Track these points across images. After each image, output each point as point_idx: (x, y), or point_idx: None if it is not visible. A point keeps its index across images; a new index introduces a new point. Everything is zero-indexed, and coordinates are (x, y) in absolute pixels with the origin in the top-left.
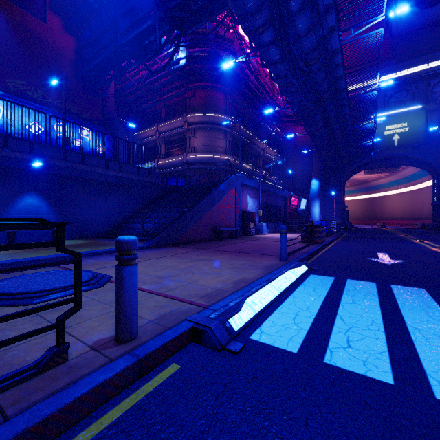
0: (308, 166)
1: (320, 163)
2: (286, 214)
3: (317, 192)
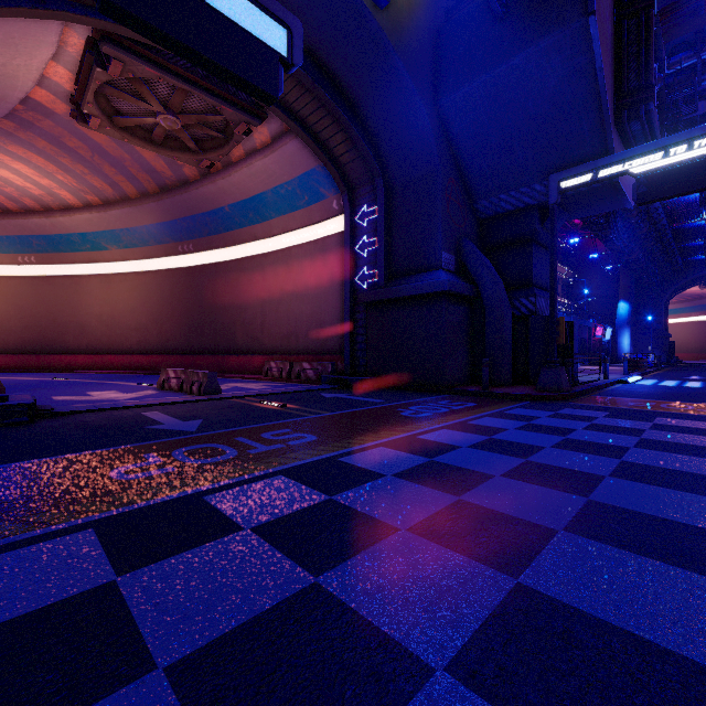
0: (611, 283)
1: (630, 280)
2: (590, 346)
3: (626, 318)
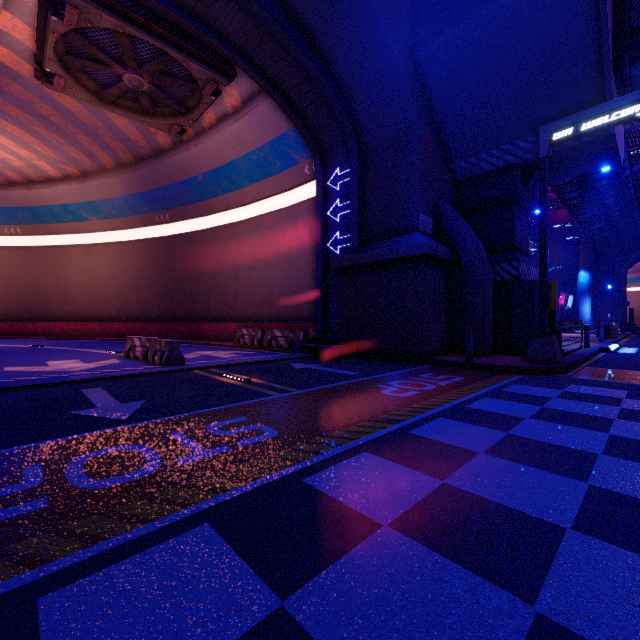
0: (571, 253)
1: (590, 250)
2: None
3: (587, 286)
